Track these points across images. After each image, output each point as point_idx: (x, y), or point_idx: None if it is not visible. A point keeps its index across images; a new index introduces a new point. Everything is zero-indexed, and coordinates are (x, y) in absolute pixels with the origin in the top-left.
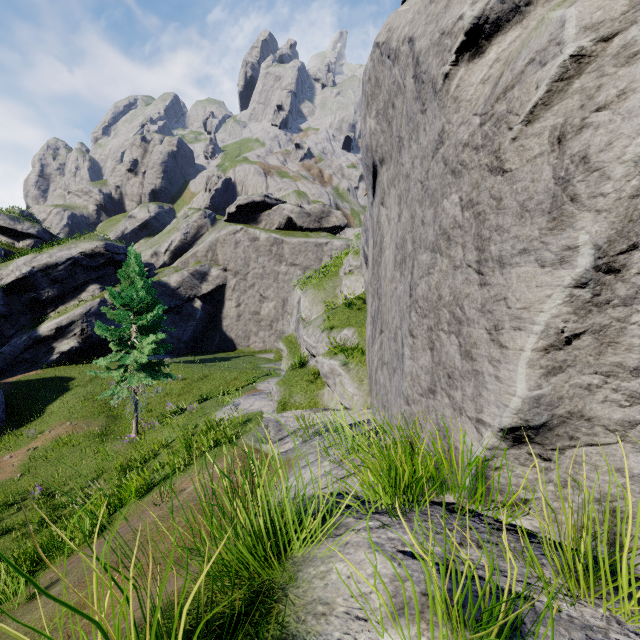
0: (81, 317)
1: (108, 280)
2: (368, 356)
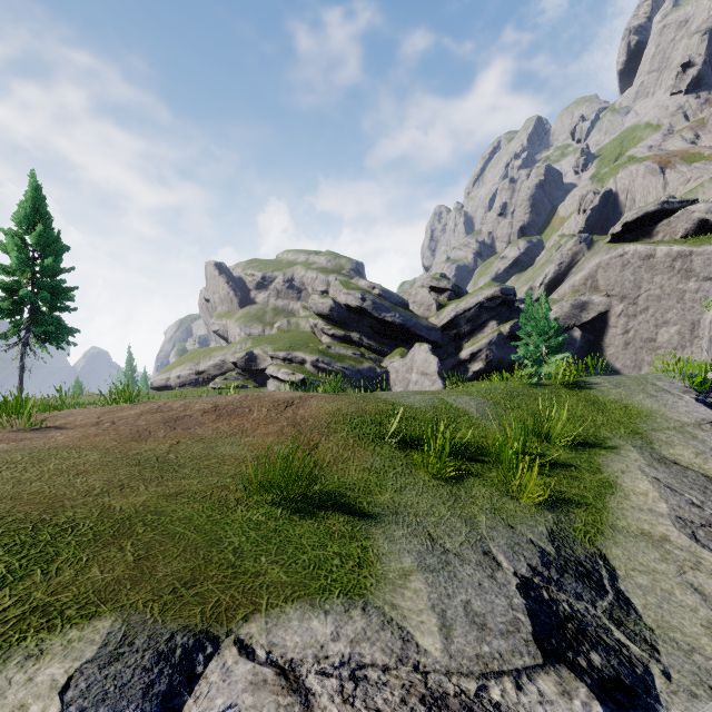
0: (485, 346)
1: (502, 317)
2: None
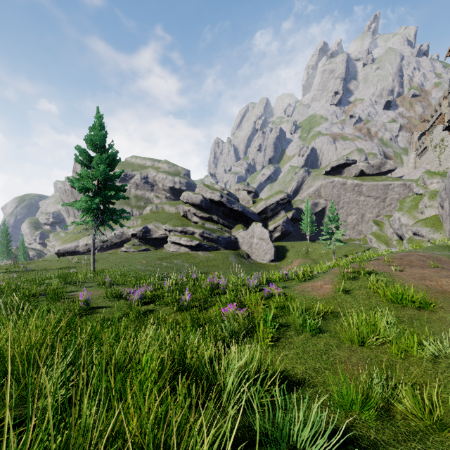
0: (281, 224)
1: (286, 209)
2: (448, 233)
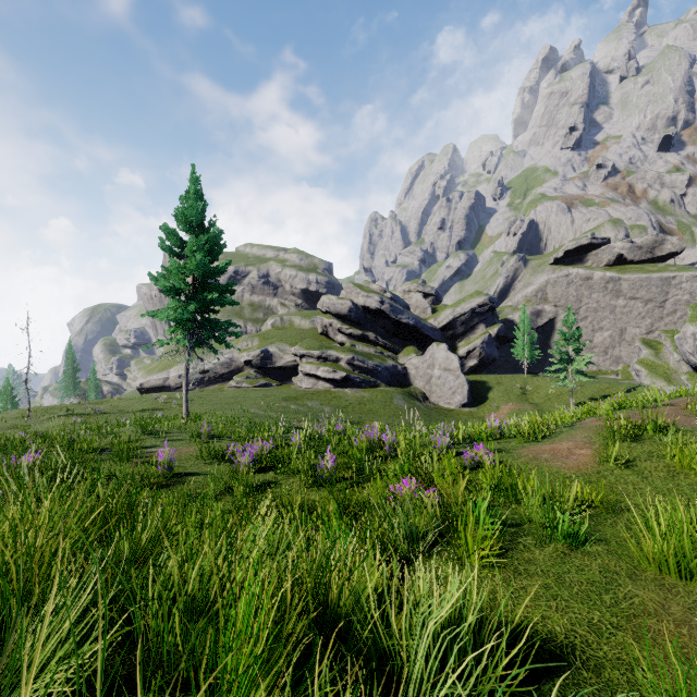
0: (479, 345)
1: (487, 321)
2: None
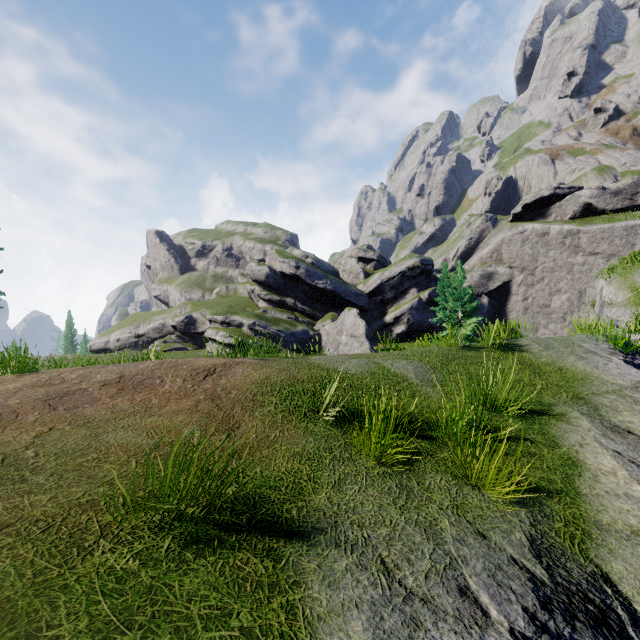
0: (407, 311)
1: (421, 285)
2: None
